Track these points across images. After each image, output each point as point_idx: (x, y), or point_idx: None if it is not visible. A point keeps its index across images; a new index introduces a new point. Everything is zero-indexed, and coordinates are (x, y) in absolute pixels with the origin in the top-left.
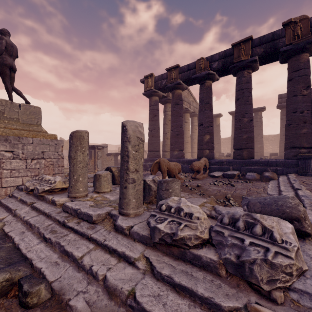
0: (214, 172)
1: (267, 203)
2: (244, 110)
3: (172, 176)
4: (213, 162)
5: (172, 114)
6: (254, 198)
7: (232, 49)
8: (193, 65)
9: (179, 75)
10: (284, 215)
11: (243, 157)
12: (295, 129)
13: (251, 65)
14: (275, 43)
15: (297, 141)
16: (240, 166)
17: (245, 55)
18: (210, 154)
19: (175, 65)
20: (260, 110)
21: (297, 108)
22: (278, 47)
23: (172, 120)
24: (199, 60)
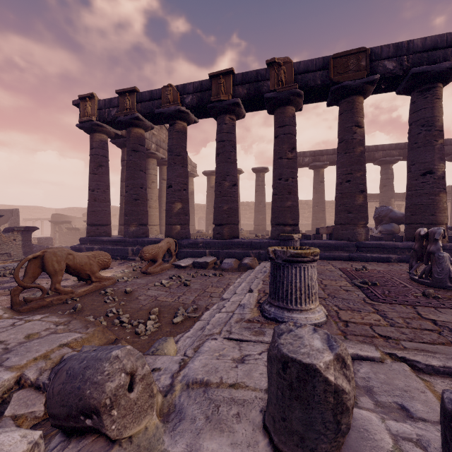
0: (183, 260)
1: (75, 373)
2: (225, 170)
3: (84, 277)
4: (186, 243)
5: (128, 166)
6: (76, 356)
7: (210, 82)
8: (158, 93)
9: (138, 105)
10: (81, 403)
11: (223, 237)
12: (280, 201)
13: (234, 109)
14: (259, 86)
15: (282, 216)
16: (219, 249)
17: (225, 94)
18: (183, 232)
19: (130, 88)
20: (262, 171)
21: (282, 174)
22: (262, 91)
23: (127, 175)
24: (166, 88)
